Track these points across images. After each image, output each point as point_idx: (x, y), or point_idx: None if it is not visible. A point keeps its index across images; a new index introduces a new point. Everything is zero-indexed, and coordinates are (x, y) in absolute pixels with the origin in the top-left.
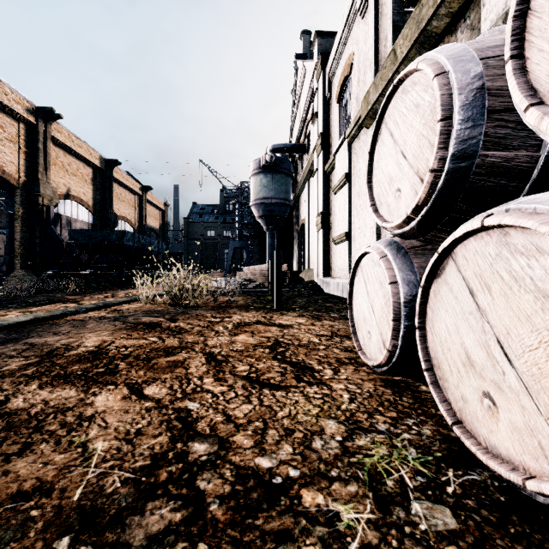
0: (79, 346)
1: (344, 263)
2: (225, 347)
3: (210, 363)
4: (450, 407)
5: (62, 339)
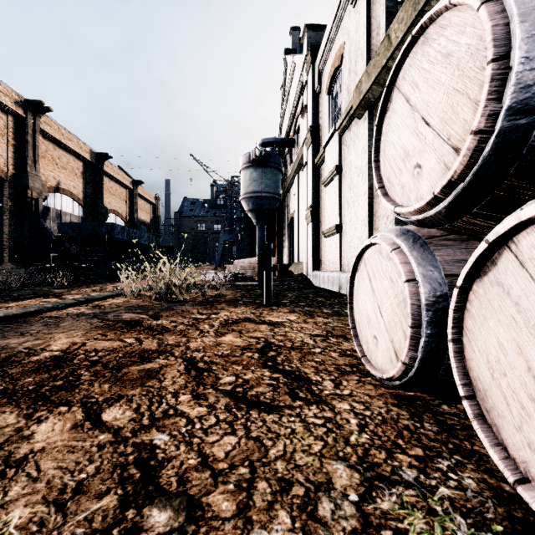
0: (43, 349)
1: (334, 257)
2: (208, 351)
3: (190, 372)
4: (507, 455)
5: (27, 341)
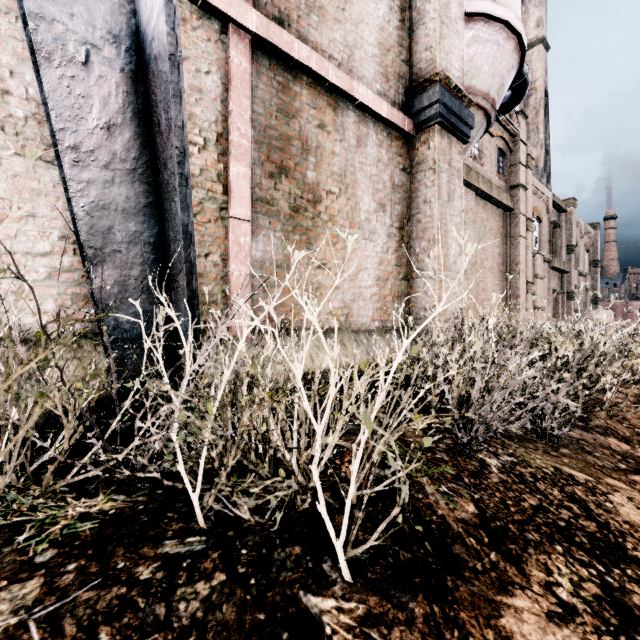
0: None
1: None
2: None
3: None
4: None
5: None
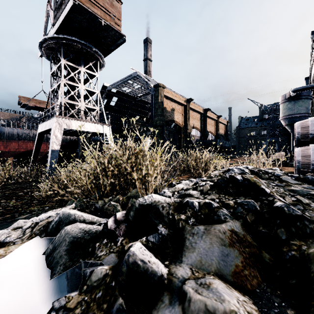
0: None
1: None
2: None
3: None
4: None
5: None
